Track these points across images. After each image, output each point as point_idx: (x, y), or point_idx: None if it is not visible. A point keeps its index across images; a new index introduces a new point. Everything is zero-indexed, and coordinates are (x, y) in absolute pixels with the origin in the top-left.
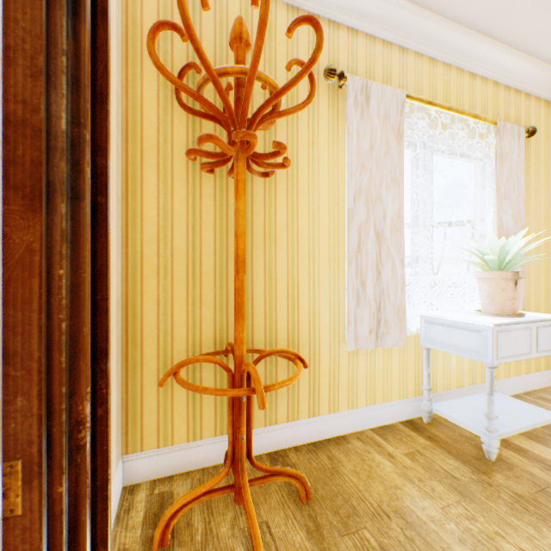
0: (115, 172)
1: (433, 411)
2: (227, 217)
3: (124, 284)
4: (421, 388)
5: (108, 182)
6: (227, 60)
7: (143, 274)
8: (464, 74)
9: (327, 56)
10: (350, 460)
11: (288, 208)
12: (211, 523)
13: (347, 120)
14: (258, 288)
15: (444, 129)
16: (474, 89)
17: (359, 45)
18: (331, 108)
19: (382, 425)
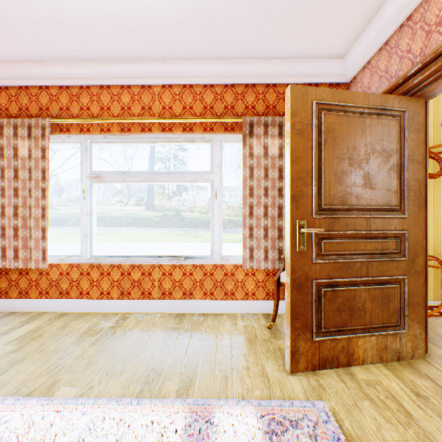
0: None
1: None
2: None
3: None
4: None
5: None
6: None
7: None
8: None
9: None
10: None
11: None
12: (431, 329)
13: None
14: (429, 231)
15: None
16: None
17: None
18: None
19: None
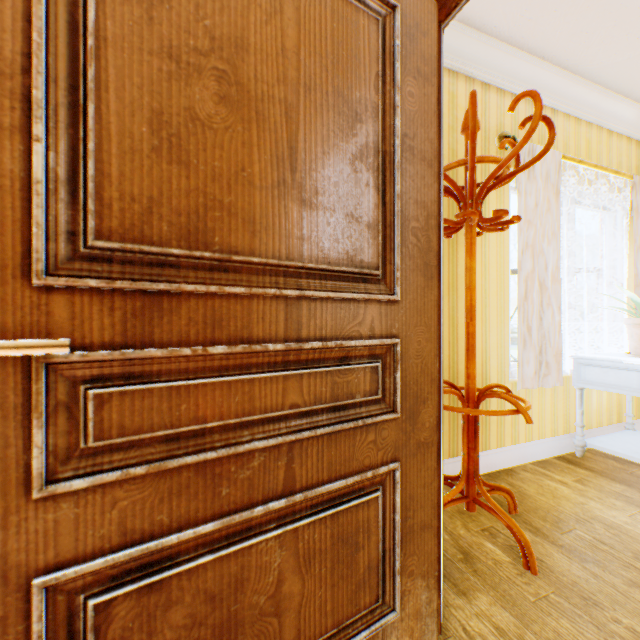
0: None
1: (587, 446)
2: None
3: None
4: (568, 427)
5: None
6: None
7: None
8: (602, 131)
9: (495, 121)
10: (529, 485)
11: None
12: (447, 528)
13: (517, 181)
14: (444, 333)
15: (586, 184)
16: (611, 144)
17: (519, 109)
18: None
19: (538, 460)
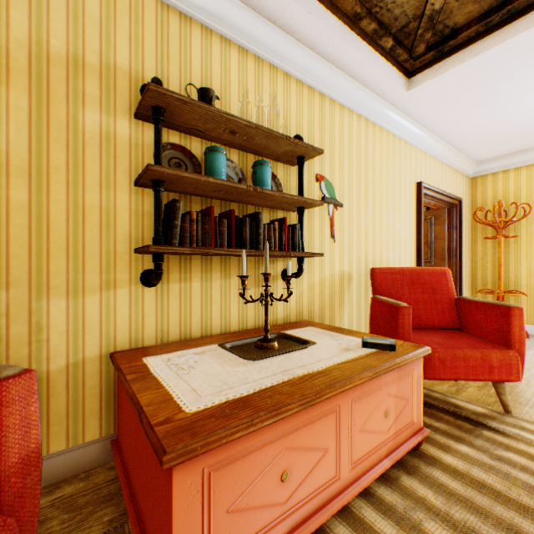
0: (466, 242)
1: None
2: (507, 249)
3: (470, 271)
4: None
5: (461, 252)
6: (507, 196)
7: (476, 268)
8: None
9: None
10: None
11: None
12: None
13: None
14: (522, 273)
15: None
16: None
17: None
18: None
19: None
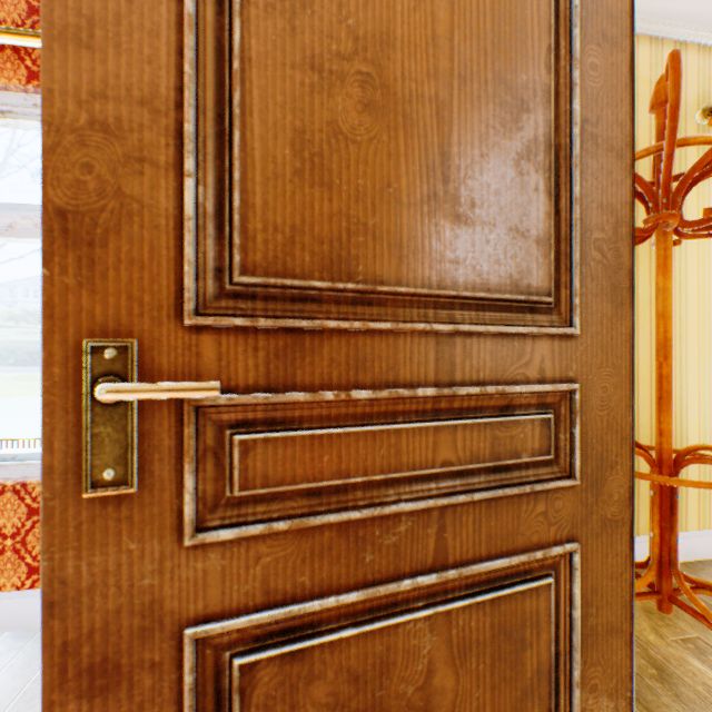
0: None
1: None
2: None
3: None
4: None
5: None
6: None
7: None
8: None
9: (695, 89)
10: None
11: (650, 280)
12: None
13: None
14: None
15: None
16: None
17: None
18: (700, 152)
19: None
